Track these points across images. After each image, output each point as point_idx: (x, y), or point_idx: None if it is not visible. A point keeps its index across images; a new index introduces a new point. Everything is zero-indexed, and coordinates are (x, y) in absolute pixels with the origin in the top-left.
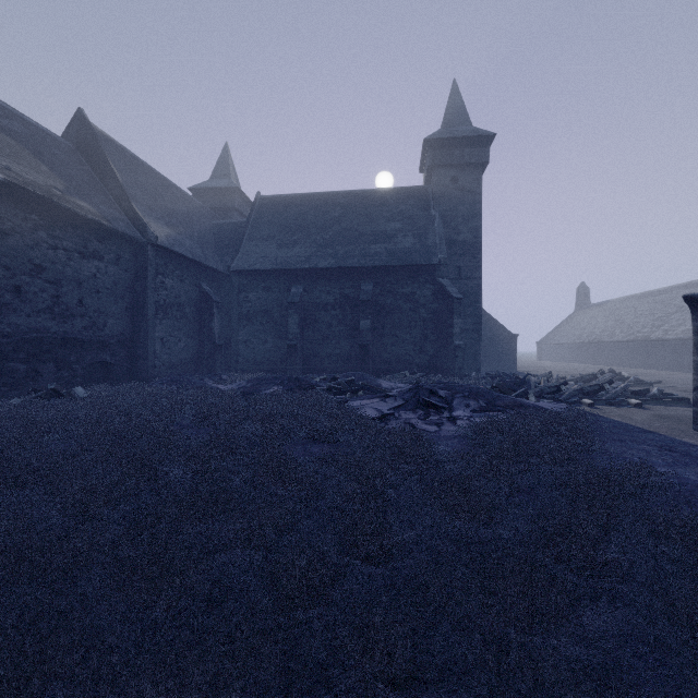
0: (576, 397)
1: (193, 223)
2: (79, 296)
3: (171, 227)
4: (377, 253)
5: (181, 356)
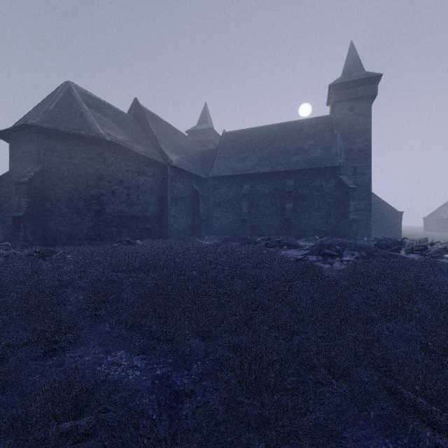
0: (440, 253)
1: (188, 151)
2: (137, 194)
3: (178, 155)
4: (297, 161)
5: (183, 225)
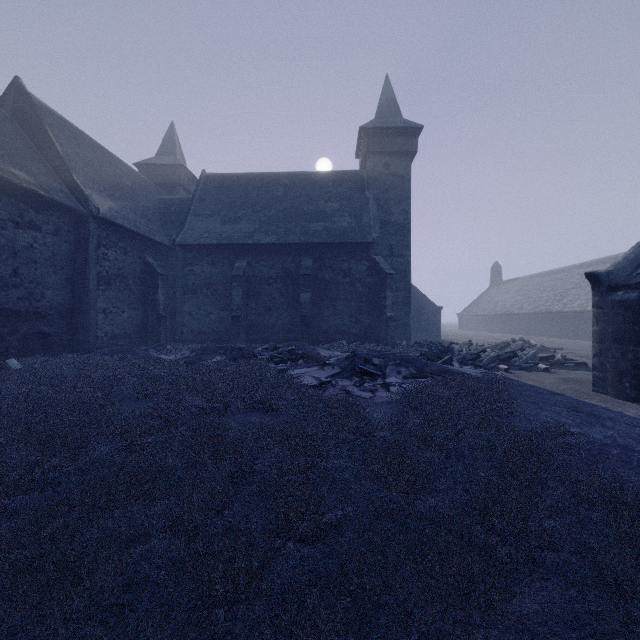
0: (493, 363)
1: (138, 197)
2: (13, 266)
3: (115, 200)
4: (317, 231)
5: (125, 326)
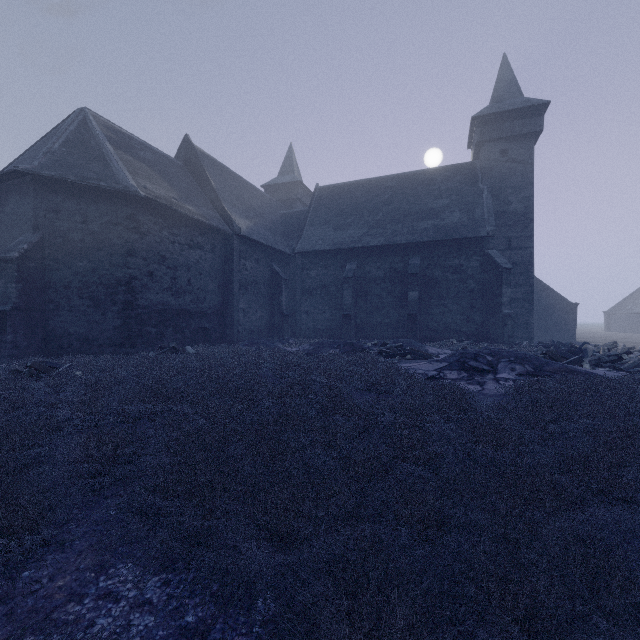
0: None
1: (265, 214)
2: (188, 277)
3: (250, 219)
4: (425, 229)
5: (257, 324)
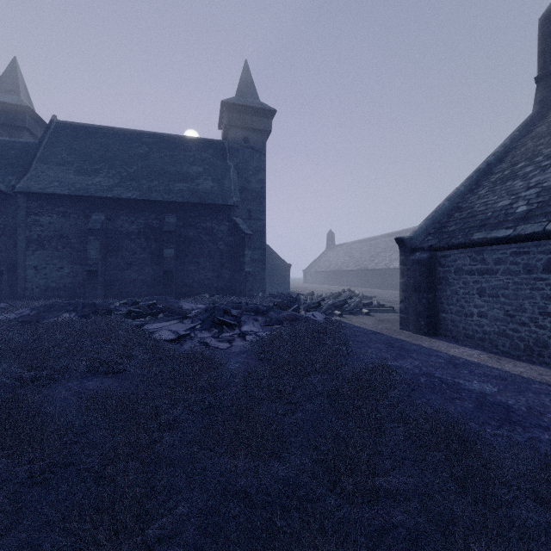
0: (330, 310)
1: None
2: None
3: None
4: (181, 191)
5: None
